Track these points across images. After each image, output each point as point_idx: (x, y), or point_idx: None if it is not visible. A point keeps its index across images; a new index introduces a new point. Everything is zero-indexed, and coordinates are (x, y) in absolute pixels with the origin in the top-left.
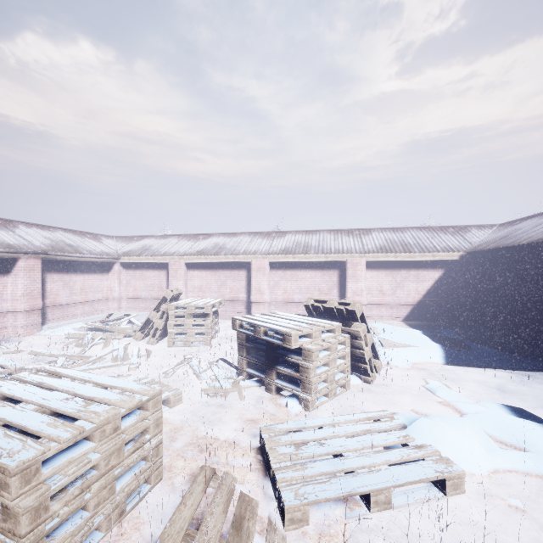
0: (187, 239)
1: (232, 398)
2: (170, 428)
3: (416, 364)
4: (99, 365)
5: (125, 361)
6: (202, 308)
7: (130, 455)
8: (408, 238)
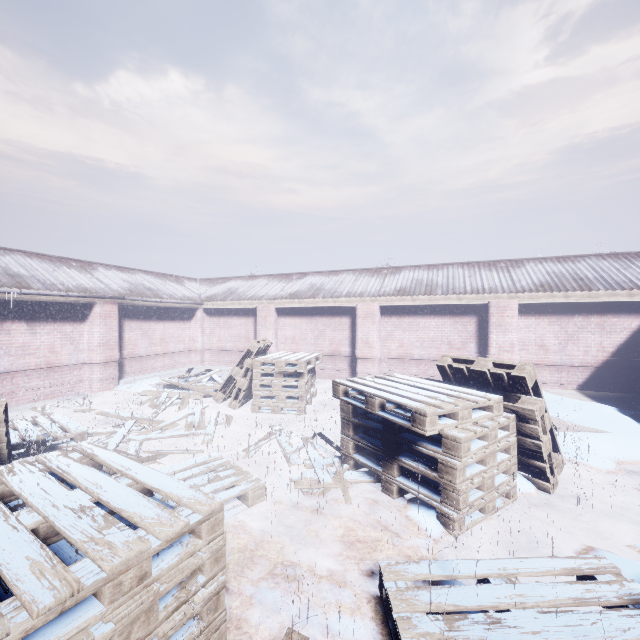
0: (278, 280)
1: (334, 498)
2: (244, 543)
3: (620, 463)
4: (170, 433)
5: (200, 430)
6: (294, 365)
7: (168, 616)
8: (584, 270)
